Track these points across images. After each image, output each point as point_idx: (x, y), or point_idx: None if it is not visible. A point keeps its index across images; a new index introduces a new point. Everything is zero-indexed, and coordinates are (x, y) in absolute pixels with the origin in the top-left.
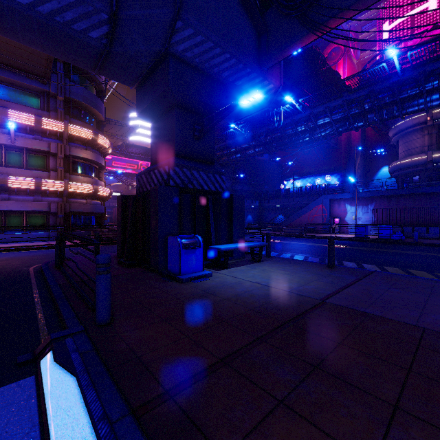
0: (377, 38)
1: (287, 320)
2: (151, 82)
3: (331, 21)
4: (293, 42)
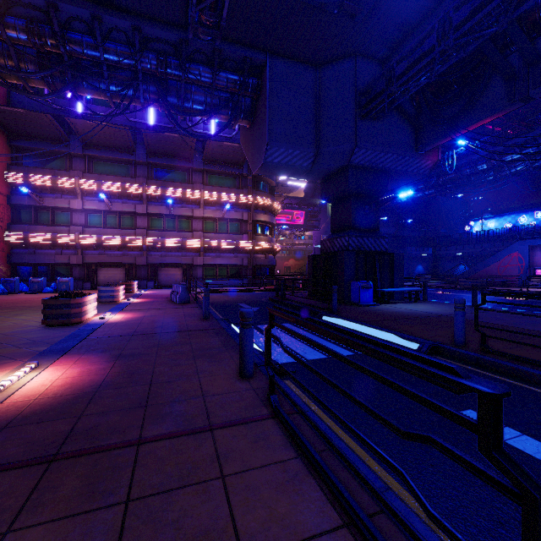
0: None
1: (417, 317)
2: (334, 180)
3: (472, 126)
4: (443, 138)
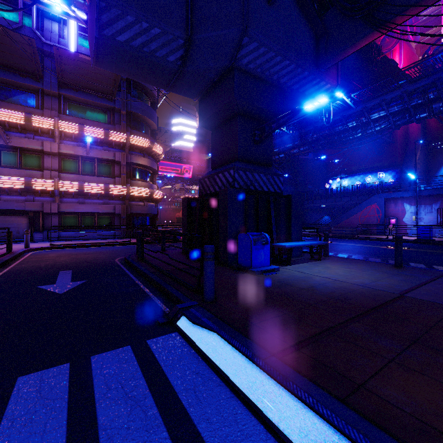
0: (442, 17)
1: (371, 308)
2: (215, 94)
3: (399, 17)
4: (355, 42)
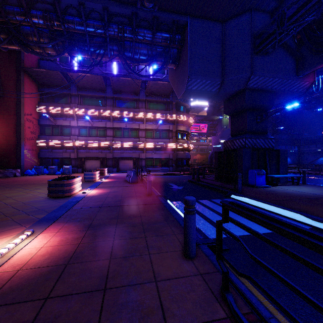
0: None
1: (309, 198)
2: (234, 100)
3: None
4: (321, 63)
